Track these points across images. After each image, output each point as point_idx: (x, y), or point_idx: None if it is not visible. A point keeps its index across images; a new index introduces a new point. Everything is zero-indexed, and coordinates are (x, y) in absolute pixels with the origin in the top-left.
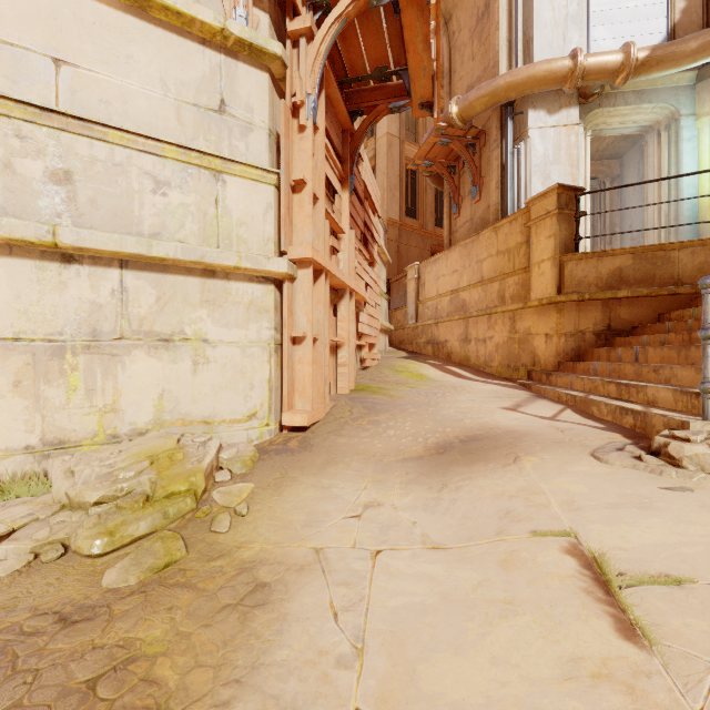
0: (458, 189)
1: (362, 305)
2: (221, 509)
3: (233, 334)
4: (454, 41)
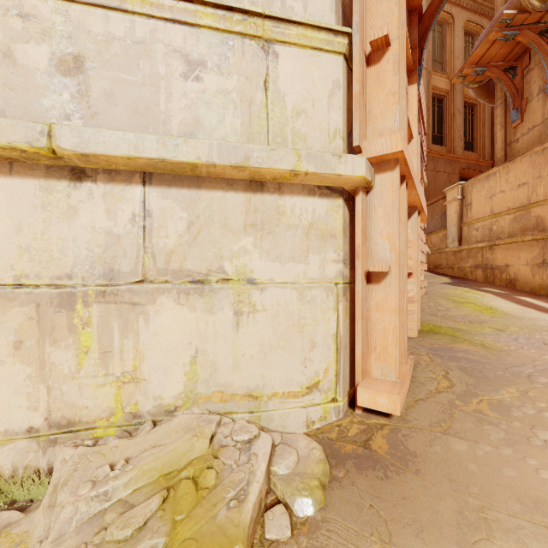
0: (520, 91)
1: None
2: None
3: (287, 270)
4: None
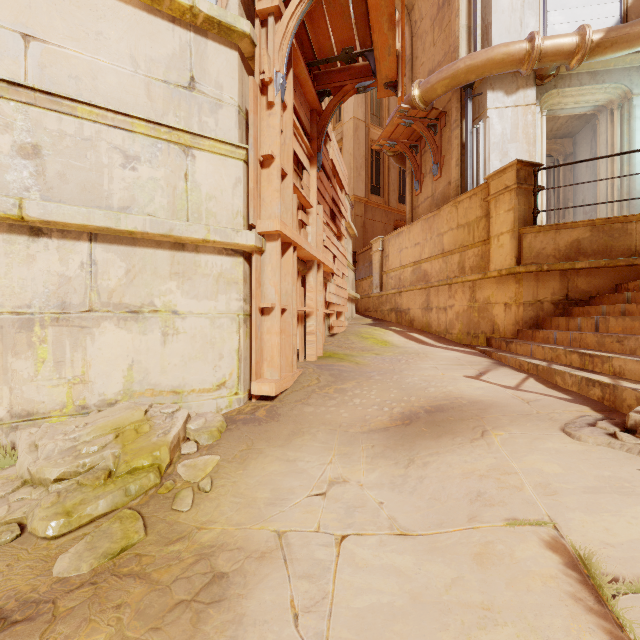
0: (420, 167)
1: (330, 276)
2: (184, 484)
3: (202, 305)
4: (416, 30)
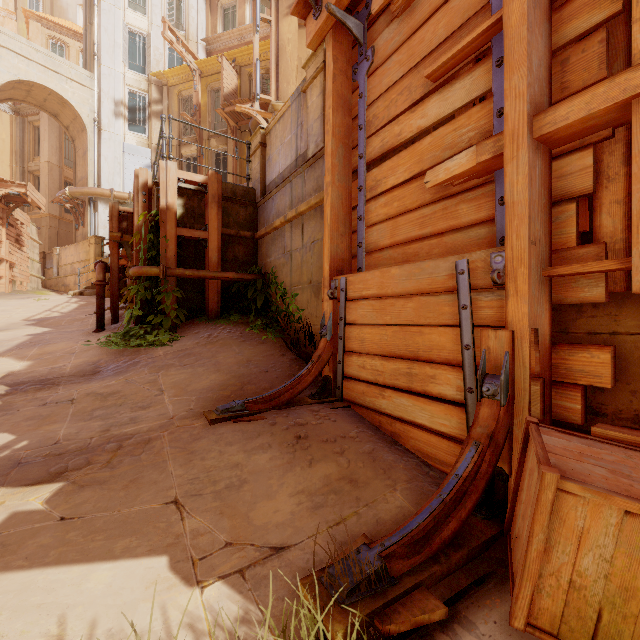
0: (78, 218)
1: (15, 265)
2: None
3: None
4: (77, 151)
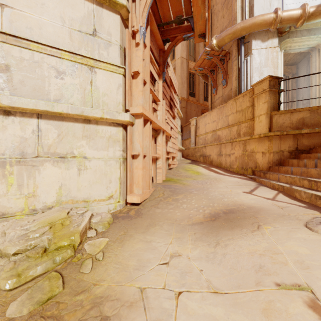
0: (216, 81)
1: (169, 138)
2: (88, 256)
3: (100, 153)
4: (213, 10)
